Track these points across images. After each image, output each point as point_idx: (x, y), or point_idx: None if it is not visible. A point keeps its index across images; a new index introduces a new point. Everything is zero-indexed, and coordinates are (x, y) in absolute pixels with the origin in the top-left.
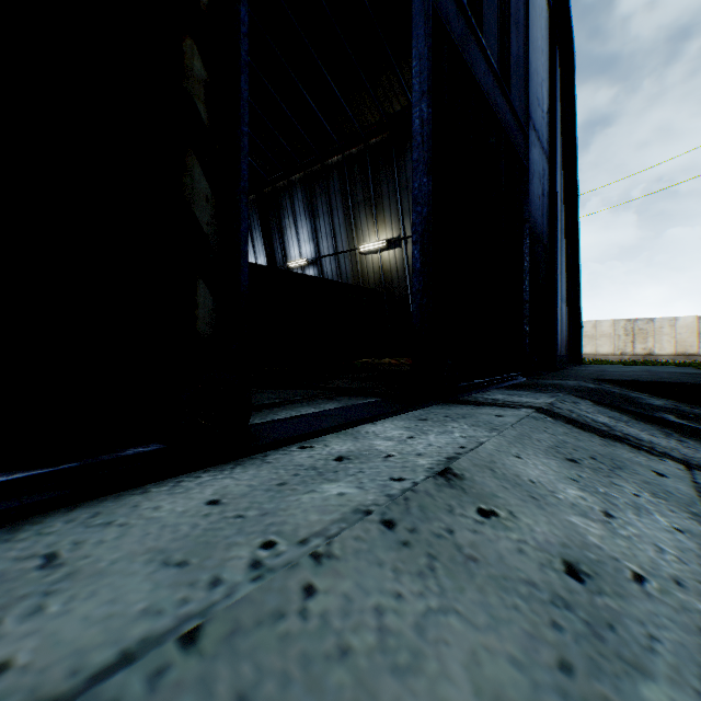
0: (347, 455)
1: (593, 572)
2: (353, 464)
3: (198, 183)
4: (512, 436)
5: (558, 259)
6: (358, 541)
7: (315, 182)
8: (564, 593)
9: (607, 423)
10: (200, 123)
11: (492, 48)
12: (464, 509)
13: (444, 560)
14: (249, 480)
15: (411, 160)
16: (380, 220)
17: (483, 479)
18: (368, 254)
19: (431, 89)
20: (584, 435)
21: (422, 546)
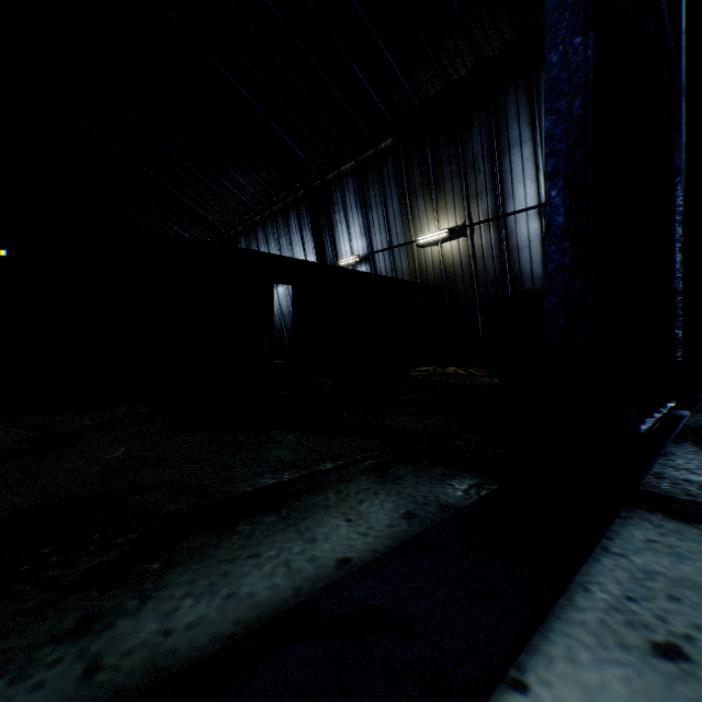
0: None
1: None
2: None
3: None
4: None
5: None
6: None
7: (368, 170)
8: None
9: None
10: None
11: None
12: None
13: None
14: None
15: (479, 133)
16: (441, 207)
17: None
18: (427, 247)
19: None
20: None
21: None
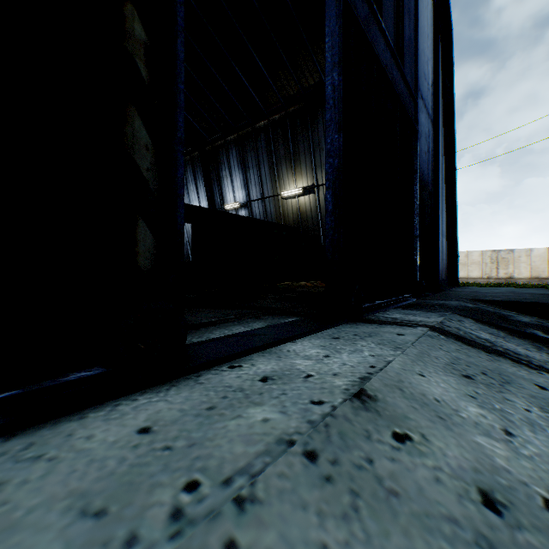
0: (271, 375)
1: (507, 501)
2: (276, 385)
3: (139, 133)
4: (413, 354)
5: (439, 202)
6: (282, 479)
7: (246, 141)
8: (486, 529)
9: (489, 339)
10: (141, 80)
11: (389, 31)
12: (381, 434)
13: (366, 496)
14: (181, 403)
15: (322, 124)
16: (298, 172)
17: (394, 399)
18: (288, 199)
19: (341, 60)
20: (472, 351)
21: (344, 480)
